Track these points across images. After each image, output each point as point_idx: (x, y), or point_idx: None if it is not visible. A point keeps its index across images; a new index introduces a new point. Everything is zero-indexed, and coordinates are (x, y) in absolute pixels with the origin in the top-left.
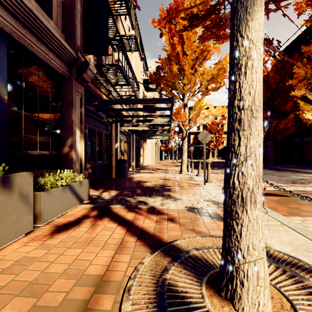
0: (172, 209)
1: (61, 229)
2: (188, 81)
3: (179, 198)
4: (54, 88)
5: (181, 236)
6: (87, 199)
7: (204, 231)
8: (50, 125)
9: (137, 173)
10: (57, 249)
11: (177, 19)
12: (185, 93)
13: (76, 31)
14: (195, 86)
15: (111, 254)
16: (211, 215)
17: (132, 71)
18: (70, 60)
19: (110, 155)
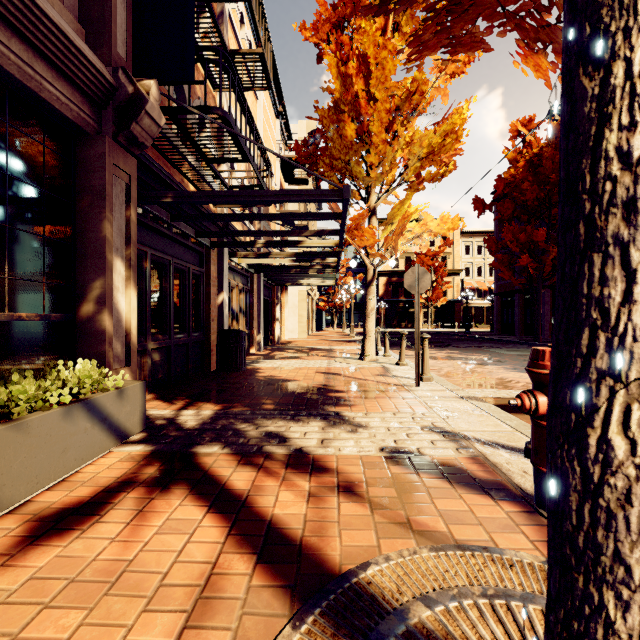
0: (349, 455)
1: (47, 528)
2: (380, 159)
3: (363, 423)
4: (55, 157)
5: (376, 547)
6: (141, 429)
7: (435, 528)
8: (45, 248)
9: (267, 359)
10: (13, 609)
11: (354, 22)
12: (372, 186)
13: (115, 20)
14: (394, 170)
15: (173, 626)
16: (445, 472)
17: (254, 131)
18: (97, 88)
19: (206, 321)
